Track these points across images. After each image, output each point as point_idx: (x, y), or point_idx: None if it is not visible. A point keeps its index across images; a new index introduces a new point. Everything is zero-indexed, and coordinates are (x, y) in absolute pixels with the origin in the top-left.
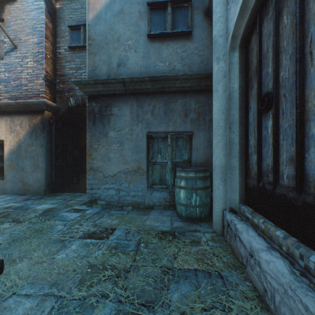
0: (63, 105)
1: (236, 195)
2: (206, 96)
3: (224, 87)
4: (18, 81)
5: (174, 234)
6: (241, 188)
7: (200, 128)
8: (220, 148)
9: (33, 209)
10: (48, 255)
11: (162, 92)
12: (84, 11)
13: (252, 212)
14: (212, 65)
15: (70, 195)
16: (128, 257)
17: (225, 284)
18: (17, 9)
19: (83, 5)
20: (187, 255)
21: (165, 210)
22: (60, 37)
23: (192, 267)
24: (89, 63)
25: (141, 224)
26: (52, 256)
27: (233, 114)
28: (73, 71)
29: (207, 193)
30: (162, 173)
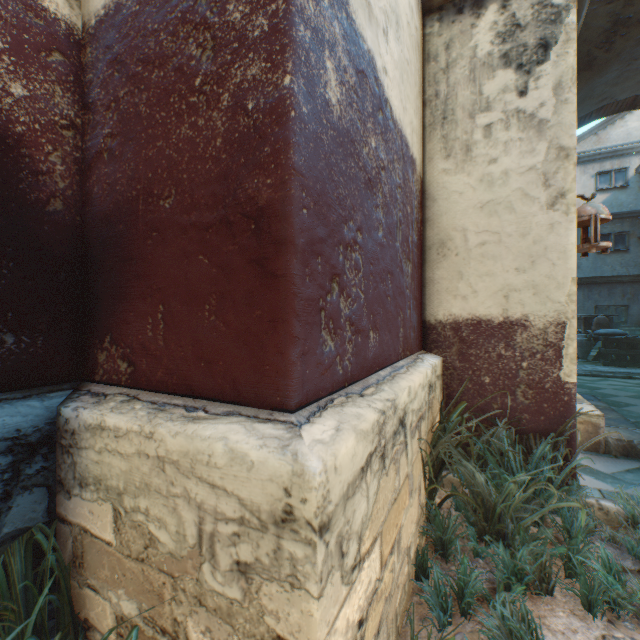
0: None
1: None
2: (638, 285)
3: None
4: None
5: None
6: None
7: (634, 303)
8: None
9: None
10: None
11: (605, 283)
12: None
13: None
14: None
15: None
16: None
17: None
18: None
19: None
20: None
21: None
22: None
23: None
24: None
25: None
26: None
27: None
28: None
29: None
30: None
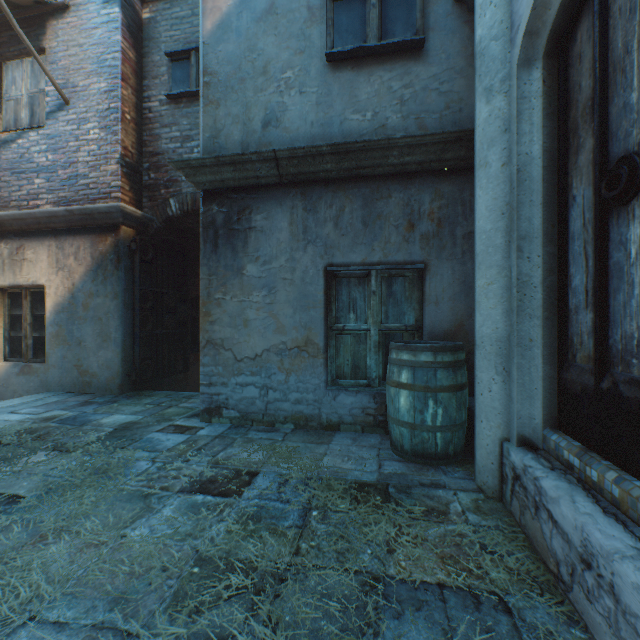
0: (157, 214)
1: (534, 406)
2: (458, 182)
3: (505, 156)
4: (72, 169)
5: (387, 490)
6: (550, 391)
7: (443, 253)
8: (495, 297)
9: (96, 425)
10: (114, 528)
11: (357, 178)
12: (197, 20)
13: (581, 451)
14: (475, 108)
15: (169, 395)
16: (283, 543)
17: (517, 630)
18: (69, 26)
19: (195, 9)
20: (419, 545)
21: (365, 435)
22: (150, 77)
23: (431, 579)
24: (205, 124)
25: (311, 465)
26: (121, 531)
27: (527, 216)
28: (175, 144)
29: (462, 400)
30: (357, 352)
